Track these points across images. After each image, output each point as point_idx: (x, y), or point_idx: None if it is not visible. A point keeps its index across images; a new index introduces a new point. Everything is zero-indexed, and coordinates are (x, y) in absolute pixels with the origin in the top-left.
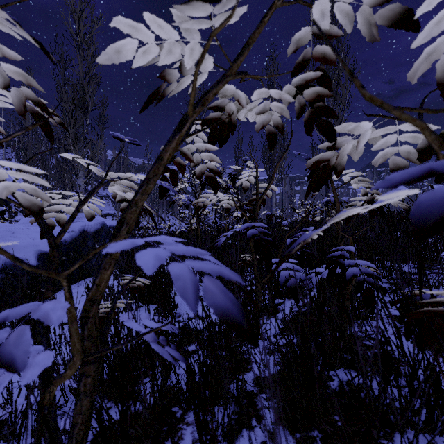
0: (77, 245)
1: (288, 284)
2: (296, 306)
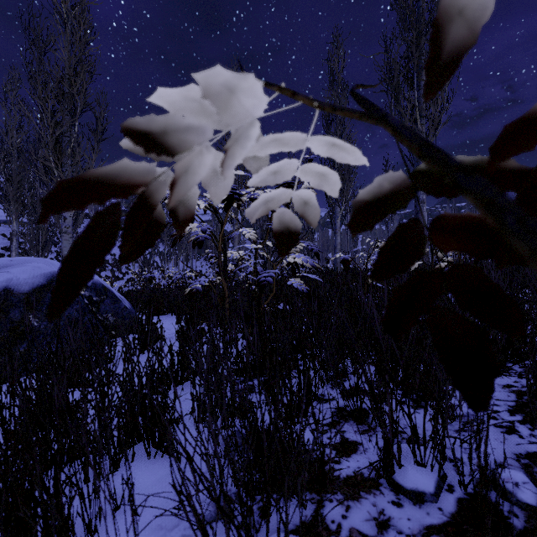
0: None
1: None
2: None
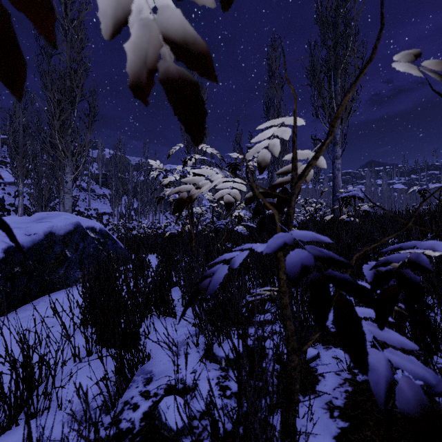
0: (40, 251)
1: (401, 403)
2: (346, 368)
